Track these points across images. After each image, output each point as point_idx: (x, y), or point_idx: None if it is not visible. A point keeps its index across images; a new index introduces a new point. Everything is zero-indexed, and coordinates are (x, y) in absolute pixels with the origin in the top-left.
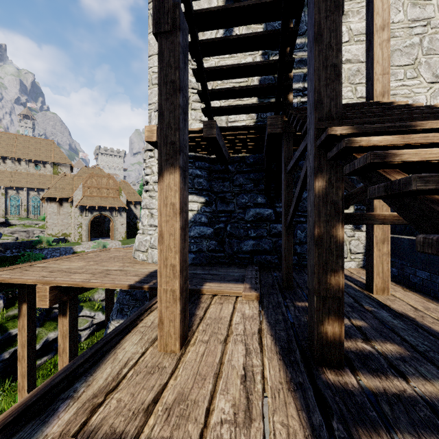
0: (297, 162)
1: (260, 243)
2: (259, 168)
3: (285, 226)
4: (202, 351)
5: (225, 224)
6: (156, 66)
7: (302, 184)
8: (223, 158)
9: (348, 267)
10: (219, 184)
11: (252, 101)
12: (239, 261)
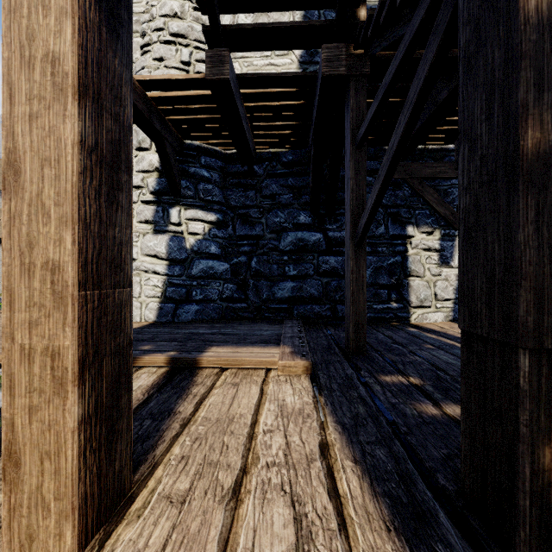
0: (387, 97)
1: (303, 286)
2: (302, 170)
3: (353, 242)
4: (156, 544)
5: (248, 257)
6: (137, 2)
7: (412, 110)
8: (245, 147)
9: (433, 321)
10: (239, 195)
11: (291, 66)
12: (270, 315)
